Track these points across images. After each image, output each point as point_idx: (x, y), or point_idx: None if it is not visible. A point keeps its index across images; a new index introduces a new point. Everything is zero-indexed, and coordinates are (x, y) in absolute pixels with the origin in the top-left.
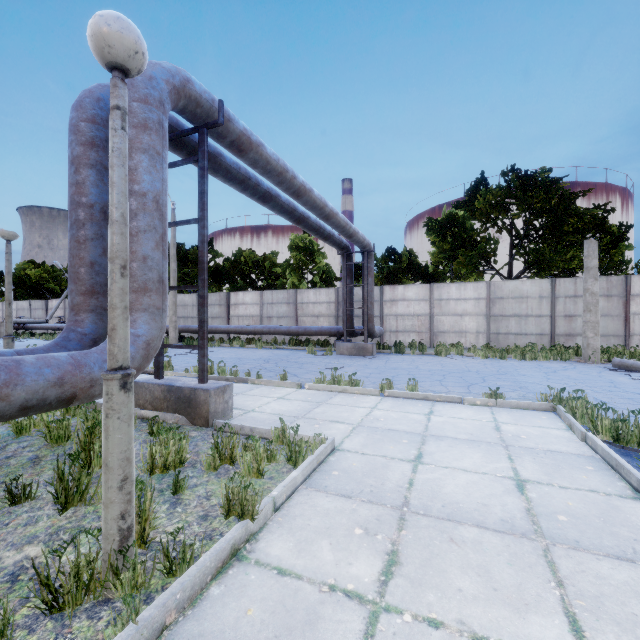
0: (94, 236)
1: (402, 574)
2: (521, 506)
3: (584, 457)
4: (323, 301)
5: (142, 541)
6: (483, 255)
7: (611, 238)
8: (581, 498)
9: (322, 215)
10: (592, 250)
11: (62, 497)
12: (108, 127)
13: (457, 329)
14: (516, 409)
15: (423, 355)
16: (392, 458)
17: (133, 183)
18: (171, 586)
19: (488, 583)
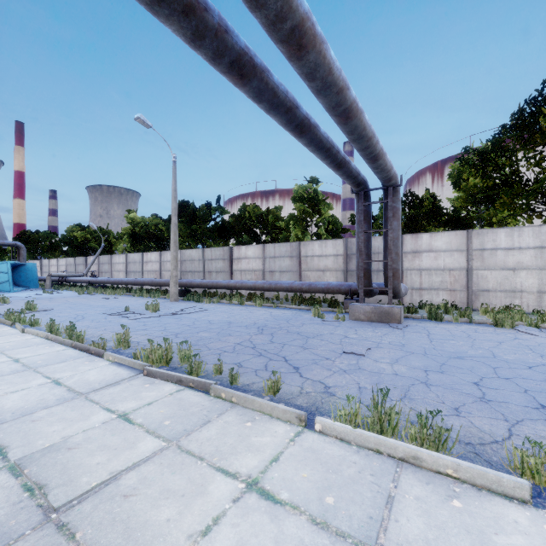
0: None
1: None
2: None
3: None
4: (329, 254)
5: None
6: (542, 191)
7: None
8: None
9: (340, 107)
10: None
11: None
12: None
13: (508, 287)
14: None
15: (472, 324)
16: None
17: None
18: None
19: None
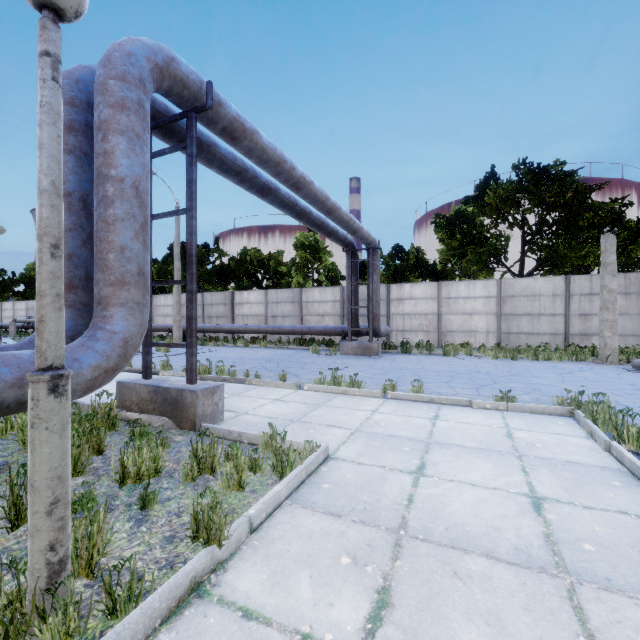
0: (72, 226)
1: (393, 621)
2: (538, 531)
3: (609, 470)
4: (328, 300)
5: (90, 570)
6: (493, 252)
7: (628, 234)
8: (609, 521)
9: (324, 209)
10: (610, 245)
11: (11, 513)
12: (88, 110)
13: (466, 328)
14: (530, 413)
15: (430, 355)
16: (391, 469)
17: (110, 167)
18: (104, 637)
19: (500, 636)
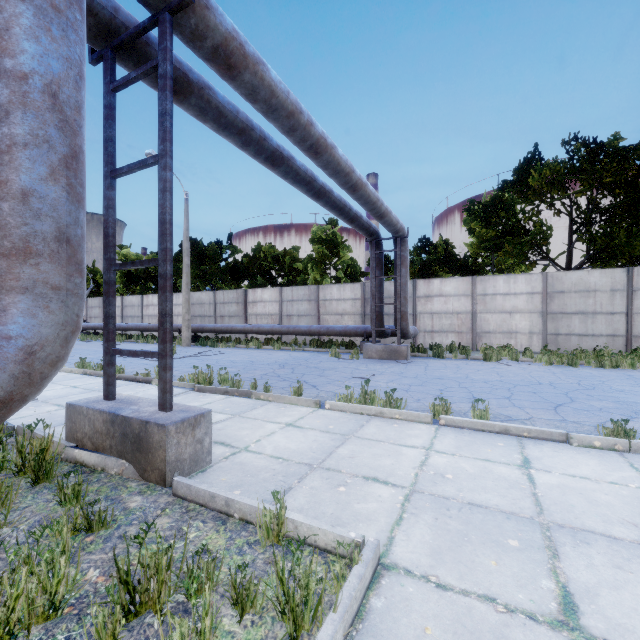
0: None
1: None
2: None
3: None
4: (348, 298)
5: None
6: (536, 242)
7: None
8: None
9: (348, 184)
10: None
11: None
12: None
13: (505, 329)
14: None
15: (468, 360)
16: (509, 609)
17: (2, 55)
18: None
19: None
